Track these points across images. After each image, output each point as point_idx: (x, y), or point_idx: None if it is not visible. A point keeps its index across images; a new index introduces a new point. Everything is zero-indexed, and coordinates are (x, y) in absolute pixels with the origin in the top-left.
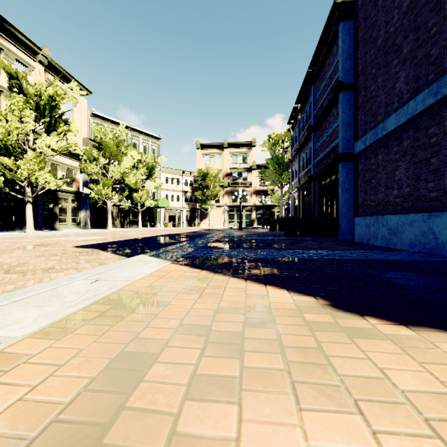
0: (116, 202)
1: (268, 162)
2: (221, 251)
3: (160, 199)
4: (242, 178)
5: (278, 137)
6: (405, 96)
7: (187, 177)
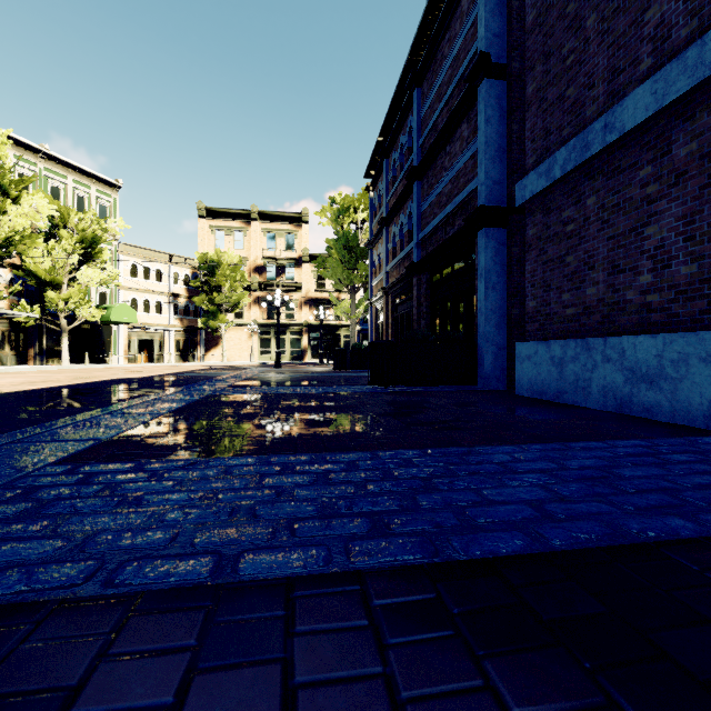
0: (2, 308)
1: (330, 245)
2: (120, 493)
3: (114, 306)
4: (285, 276)
5: (348, 202)
6: (682, 31)
7: (179, 268)
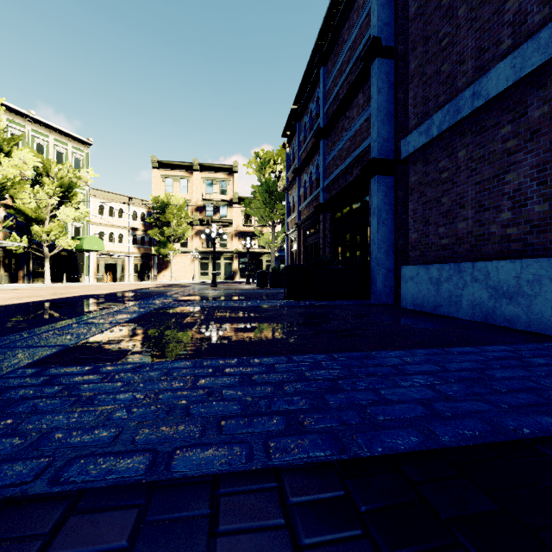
0: None
1: (255, 189)
2: (76, 393)
3: (86, 237)
4: (220, 214)
5: (268, 156)
6: (536, 17)
7: (137, 208)
